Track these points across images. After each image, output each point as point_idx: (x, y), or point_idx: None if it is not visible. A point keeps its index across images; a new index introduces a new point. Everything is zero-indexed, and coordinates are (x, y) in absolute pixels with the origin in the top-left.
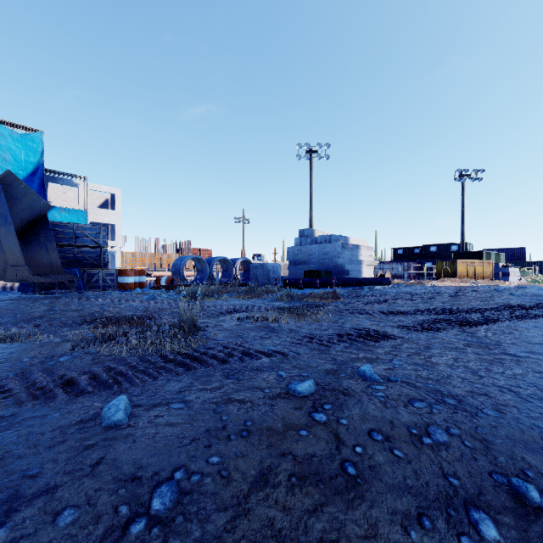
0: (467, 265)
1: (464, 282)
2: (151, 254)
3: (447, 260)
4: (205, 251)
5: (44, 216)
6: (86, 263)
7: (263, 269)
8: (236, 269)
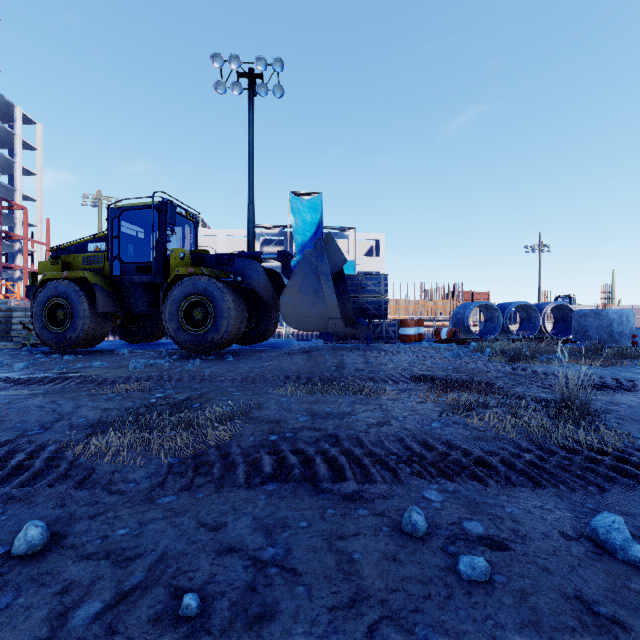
0: None
1: None
2: (415, 301)
3: None
4: (479, 294)
5: (341, 270)
6: (369, 313)
7: (598, 318)
8: (543, 318)
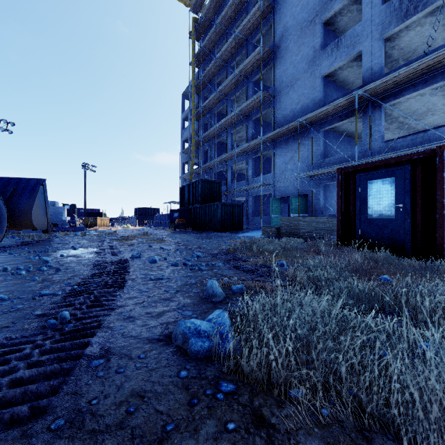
0: (101, 220)
1: (106, 228)
2: None
3: (92, 217)
4: None
5: None
6: None
7: None
8: None
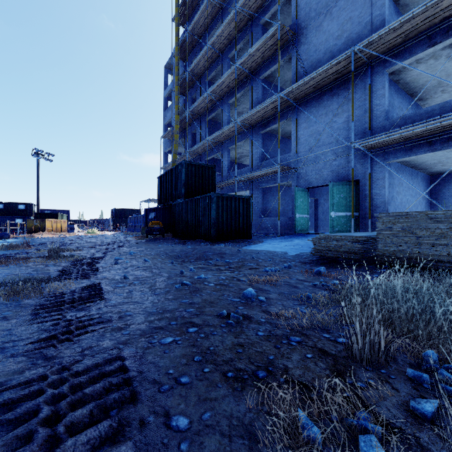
0: (53, 222)
1: (55, 234)
2: None
3: (38, 219)
4: None
5: None
6: None
7: None
8: None
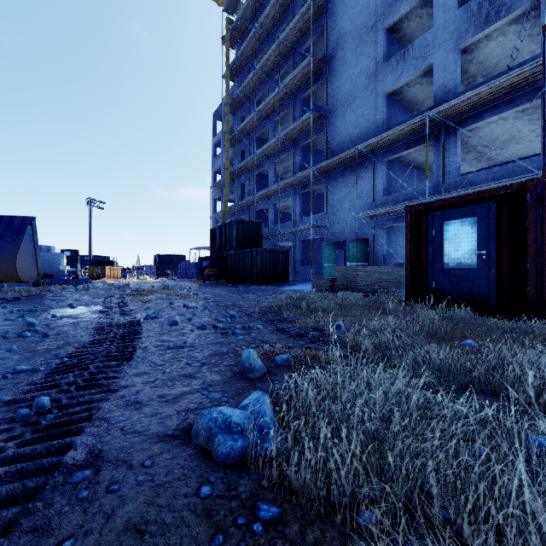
0: (111, 270)
1: (116, 280)
2: None
3: (99, 266)
4: None
5: None
6: None
7: None
8: None
